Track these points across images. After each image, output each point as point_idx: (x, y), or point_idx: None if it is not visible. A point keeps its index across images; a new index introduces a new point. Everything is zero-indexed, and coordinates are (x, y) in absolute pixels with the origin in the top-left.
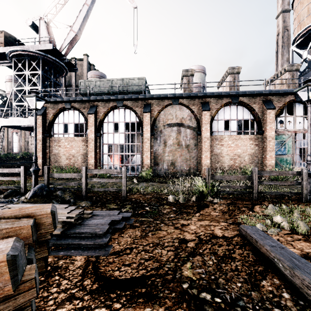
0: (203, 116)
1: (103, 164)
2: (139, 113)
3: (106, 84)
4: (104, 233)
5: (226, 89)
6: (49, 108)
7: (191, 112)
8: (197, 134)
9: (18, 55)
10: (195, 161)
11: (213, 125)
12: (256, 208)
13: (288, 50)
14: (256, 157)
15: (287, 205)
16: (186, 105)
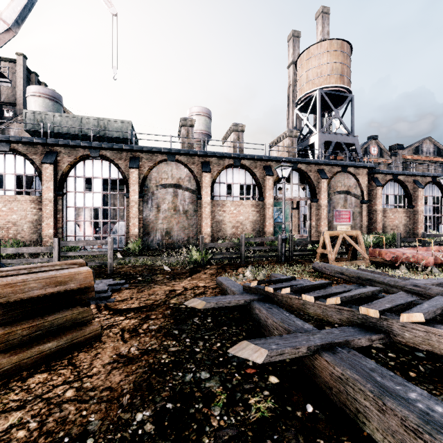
0: (203, 178)
1: (68, 235)
2: (123, 168)
3: (72, 122)
4: (106, 290)
5: (230, 147)
6: None
7: (190, 171)
8: (196, 198)
9: None
10: (195, 230)
11: (214, 188)
12: (240, 269)
13: None
14: (257, 225)
15: (266, 266)
16: (184, 163)
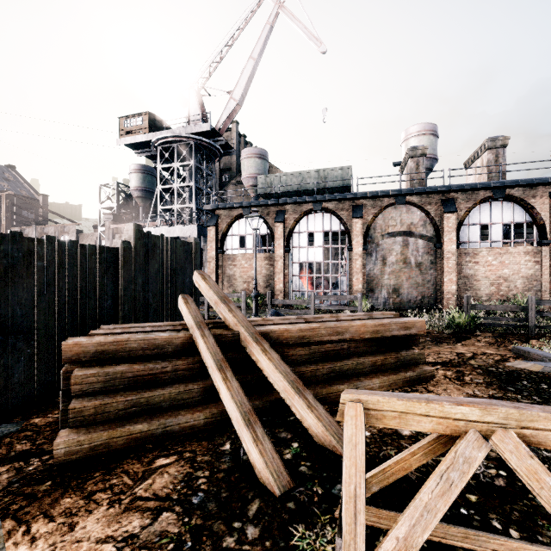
0: (445, 220)
1: (293, 289)
2: (345, 219)
3: (295, 179)
4: None
5: (481, 172)
6: (222, 215)
7: (425, 214)
8: (434, 247)
9: (166, 142)
10: (432, 287)
11: (460, 232)
12: (532, 341)
13: None
14: (536, 282)
15: None
16: (417, 204)
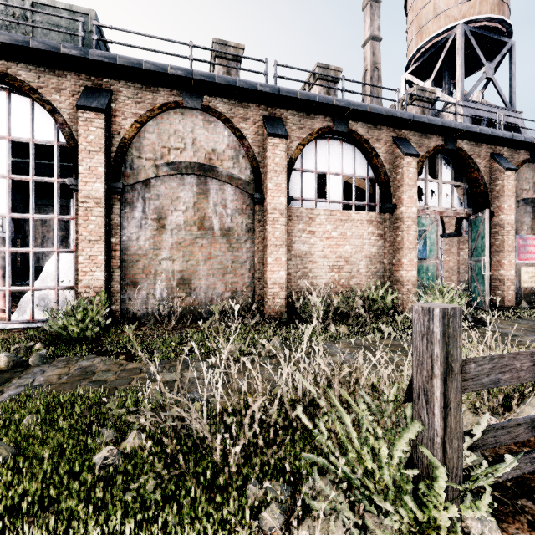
0: (270, 150)
1: None
2: (65, 113)
3: None
4: None
5: None
6: None
7: (237, 136)
8: (252, 200)
9: None
10: (248, 274)
11: (291, 181)
12: None
13: (379, 101)
14: (380, 264)
15: None
16: (223, 115)
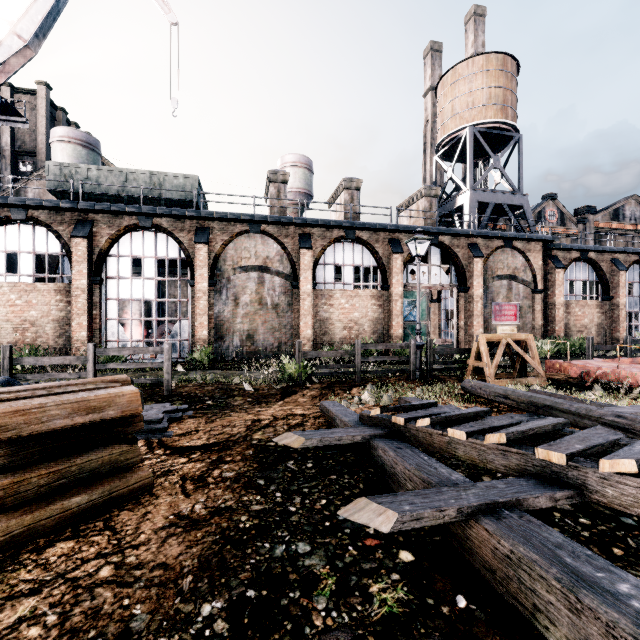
0: (301, 257)
1: (108, 339)
2: (186, 243)
3: (114, 178)
4: (161, 420)
5: (340, 212)
6: None
7: (282, 248)
8: (291, 286)
9: None
10: (289, 332)
11: (317, 272)
12: (354, 390)
13: None
14: (380, 325)
15: (393, 385)
16: (273, 235)
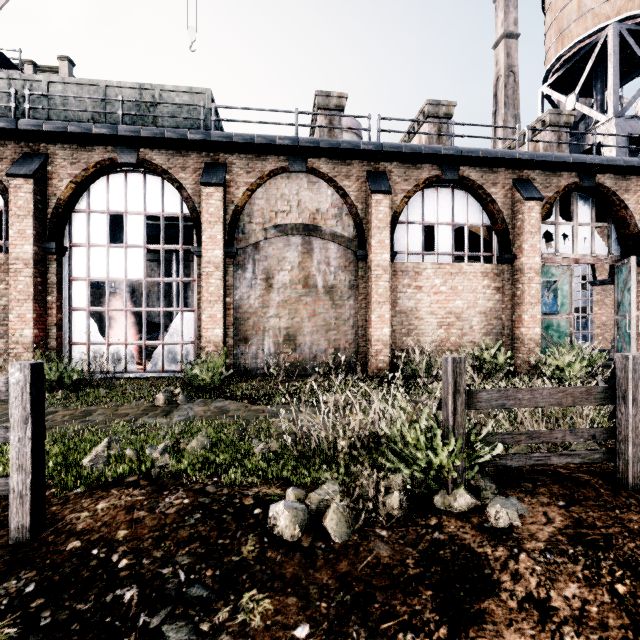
0: (373, 207)
1: (73, 340)
2: (189, 188)
3: (86, 95)
4: None
5: None
6: None
7: (340, 195)
8: (355, 257)
9: None
10: (351, 331)
11: (395, 234)
12: None
13: (516, 113)
14: (497, 320)
15: None
16: (327, 175)
